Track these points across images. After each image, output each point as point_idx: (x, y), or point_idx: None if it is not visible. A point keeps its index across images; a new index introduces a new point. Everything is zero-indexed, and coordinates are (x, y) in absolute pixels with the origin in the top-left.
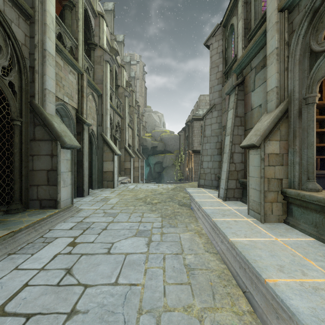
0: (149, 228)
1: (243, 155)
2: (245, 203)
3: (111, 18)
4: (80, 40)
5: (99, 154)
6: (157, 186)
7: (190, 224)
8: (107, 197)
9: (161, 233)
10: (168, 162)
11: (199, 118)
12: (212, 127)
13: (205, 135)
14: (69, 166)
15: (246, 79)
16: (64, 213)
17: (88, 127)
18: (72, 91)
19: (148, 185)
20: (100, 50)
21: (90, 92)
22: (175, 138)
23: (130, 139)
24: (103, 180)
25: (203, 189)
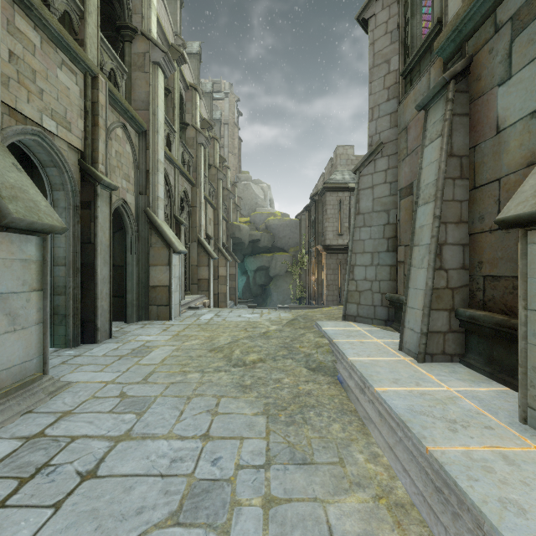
0: (226, 471)
1: (467, 250)
2: (479, 371)
3: (177, 7)
4: (91, 3)
5: (140, 250)
6: (259, 314)
7: (350, 447)
8: (148, 343)
9: (265, 500)
10: (279, 268)
11: (337, 186)
12: (375, 193)
13: (359, 211)
14: (33, 278)
15: (475, 62)
16: (5, 404)
17: (108, 191)
18: (68, 108)
19: (241, 312)
20: (143, 40)
21: (119, 121)
22: (292, 226)
23: (210, 226)
24: (149, 304)
25: (355, 324)
